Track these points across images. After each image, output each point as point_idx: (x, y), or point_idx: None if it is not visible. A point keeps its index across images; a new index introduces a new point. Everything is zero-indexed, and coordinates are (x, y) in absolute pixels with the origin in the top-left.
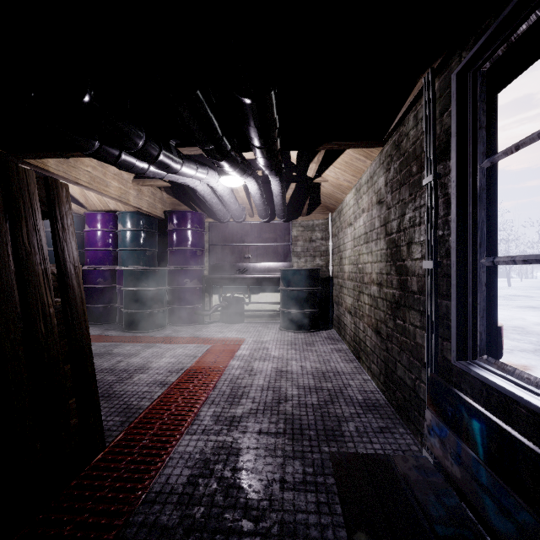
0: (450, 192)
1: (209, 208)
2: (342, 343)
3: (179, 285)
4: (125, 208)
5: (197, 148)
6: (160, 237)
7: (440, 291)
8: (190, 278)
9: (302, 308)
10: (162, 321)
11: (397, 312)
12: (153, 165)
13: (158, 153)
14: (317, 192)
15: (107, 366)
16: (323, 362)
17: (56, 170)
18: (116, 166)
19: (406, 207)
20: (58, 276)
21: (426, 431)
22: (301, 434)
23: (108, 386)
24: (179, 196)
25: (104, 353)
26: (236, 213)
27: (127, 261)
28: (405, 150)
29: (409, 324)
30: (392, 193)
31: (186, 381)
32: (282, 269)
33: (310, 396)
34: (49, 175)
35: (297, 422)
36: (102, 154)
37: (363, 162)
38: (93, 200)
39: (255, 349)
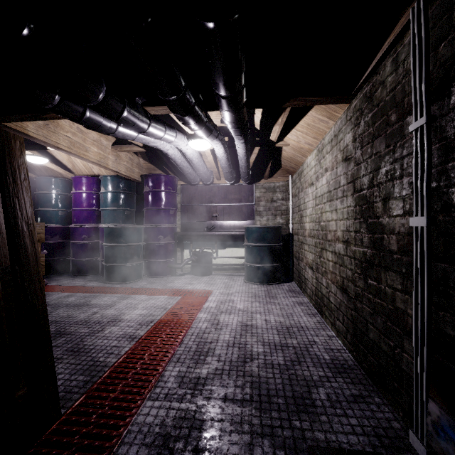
0: (451, 135)
1: (181, 172)
2: (303, 296)
3: (153, 241)
4: (107, 173)
5: (164, 108)
6: (138, 198)
7: (432, 252)
8: (163, 234)
9: (265, 262)
10: (138, 273)
11: (369, 272)
12: (119, 123)
13: (121, 109)
14: (278, 156)
15: (83, 318)
16: (286, 316)
17: (35, 134)
18: (82, 124)
19: (381, 161)
20: (7, 234)
21: (431, 428)
22: (269, 402)
23: (79, 340)
24: (154, 161)
25: (82, 304)
26: (205, 176)
27: (108, 219)
28: (380, 100)
29: (386, 286)
30: (362, 148)
31: (155, 335)
32: (246, 227)
33: (276, 354)
34: (30, 139)
35: (264, 386)
36: (64, 110)
37: (325, 123)
38: (79, 166)
39: (221, 301)
